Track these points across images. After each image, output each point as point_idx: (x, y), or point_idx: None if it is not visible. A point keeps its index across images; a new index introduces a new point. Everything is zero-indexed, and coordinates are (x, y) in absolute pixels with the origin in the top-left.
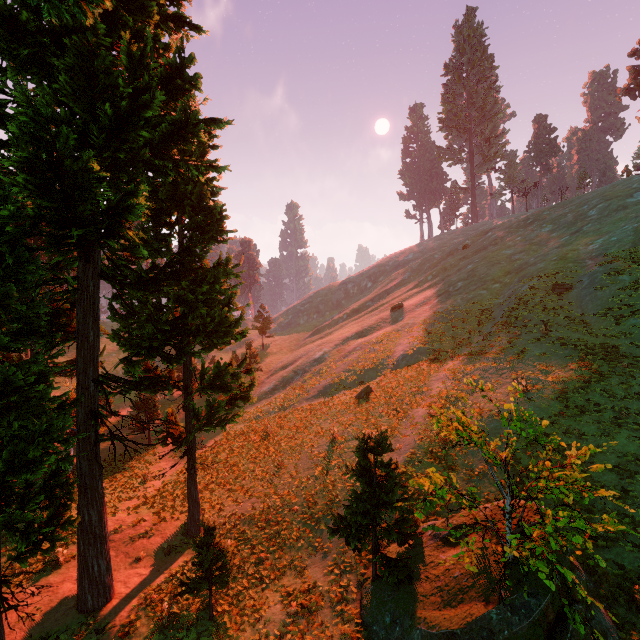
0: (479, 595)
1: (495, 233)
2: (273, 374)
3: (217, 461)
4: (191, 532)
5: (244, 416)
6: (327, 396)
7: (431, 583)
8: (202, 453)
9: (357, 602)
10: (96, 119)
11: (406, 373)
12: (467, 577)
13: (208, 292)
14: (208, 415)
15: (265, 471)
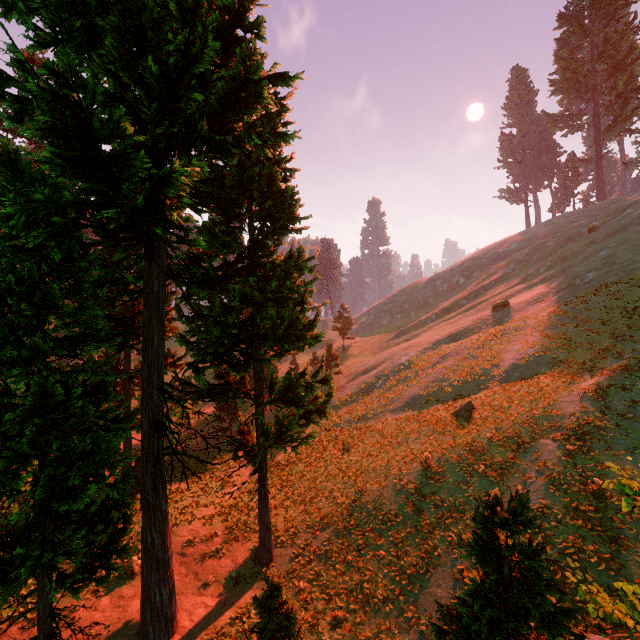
0: None
1: (638, 209)
2: (354, 378)
3: (294, 473)
4: (262, 560)
5: (323, 423)
6: (416, 409)
7: None
8: (279, 461)
9: None
10: (149, 91)
11: (521, 388)
12: None
13: (278, 289)
14: (278, 433)
15: (344, 495)
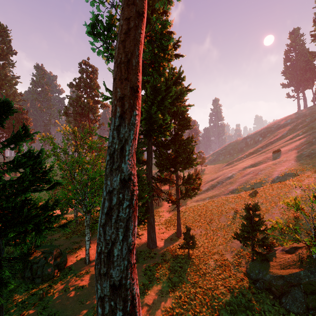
0: (297, 267)
1: None
2: (207, 183)
3: (185, 215)
4: (178, 235)
5: (194, 199)
6: (234, 194)
7: (277, 263)
8: None
9: (244, 267)
10: (155, 98)
11: (278, 185)
12: (293, 261)
13: (185, 148)
14: (185, 193)
15: (205, 220)
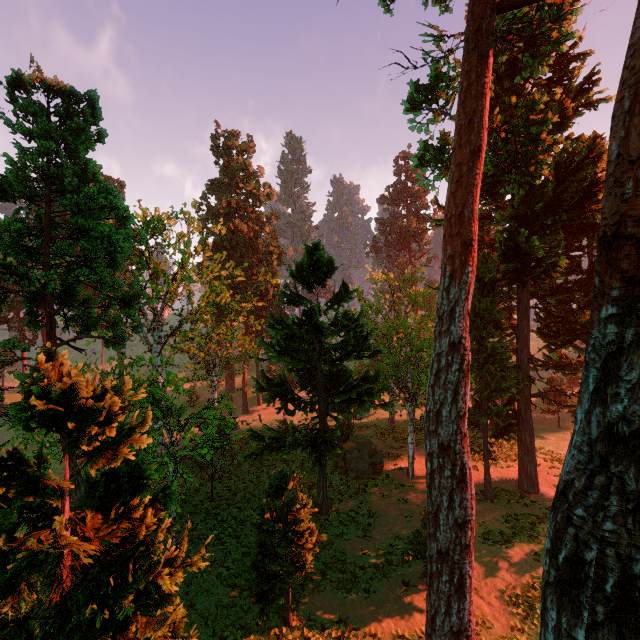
0: None
1: None
2: None
3: None
4: None
5: None
6: None
7: None
8: None
9: None
10: (531, 208)
11: None
12: None
13: None
14: None
15: None
